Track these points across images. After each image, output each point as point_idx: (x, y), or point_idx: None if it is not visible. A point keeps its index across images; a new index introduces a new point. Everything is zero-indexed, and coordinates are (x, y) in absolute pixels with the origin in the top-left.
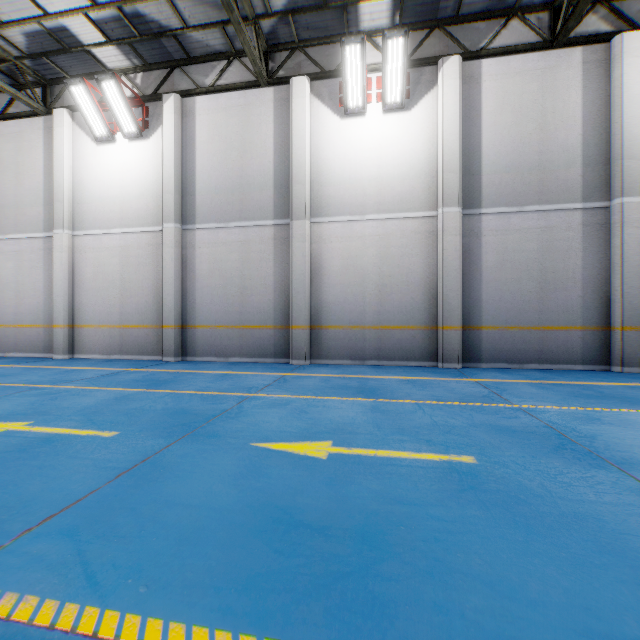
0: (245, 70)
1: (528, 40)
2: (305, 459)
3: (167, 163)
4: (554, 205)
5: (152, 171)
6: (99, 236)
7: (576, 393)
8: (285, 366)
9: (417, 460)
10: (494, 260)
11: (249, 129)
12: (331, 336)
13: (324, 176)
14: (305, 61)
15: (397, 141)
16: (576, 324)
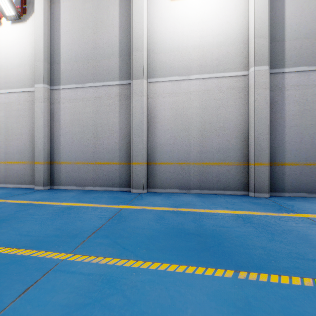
0: None
1: None
2: None
3: (38, 38)
4: None
5: (28, 46)
6: None
7: None
8: (126, 195)
9: None
10: (295, 109)
11: (100, 11)
12: (163, 170)
13: (158, 46)
14: None
15: (216, 16)
16: None
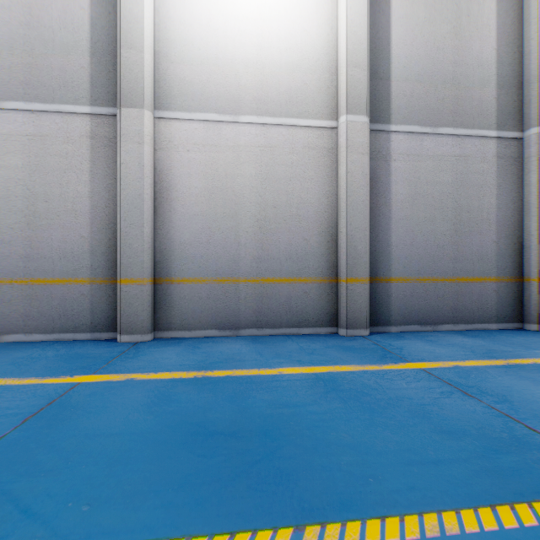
0: None
1: None
2: None
3: None
4: (469, 130)
5: None
6: None
7: None
8: (103, 349)
9: None
10: (405, 192)
11: None
12: (187, 294)
13: (176, 48)
14: None
15: (285, 15)
16: (491, 275)
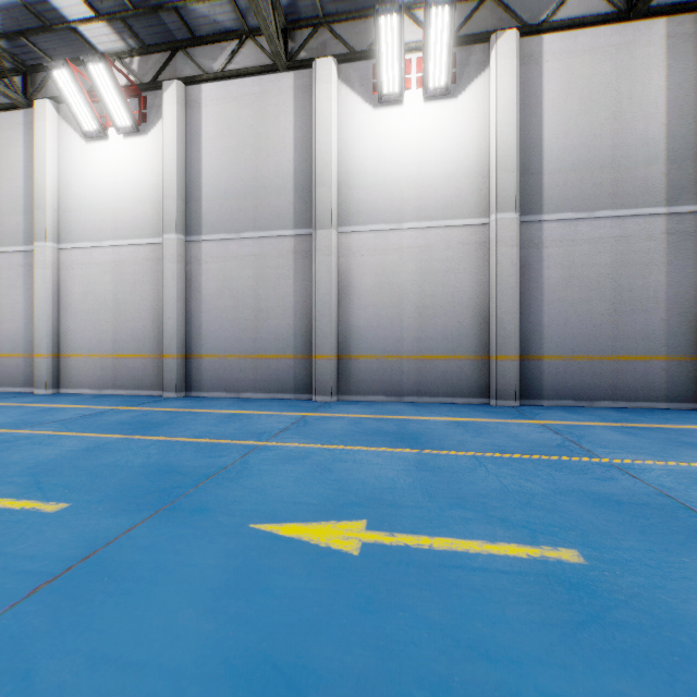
0: (260, 52)
1: (599, 12)
2: (327, 555)
3: (168, 163)
4: (631, 210)
5: (151, 173)
6: (89, 250)
7: (674, 441)
8: (307, 403)
9: (494, 557)
10: (558, 276)
11: (265, 122)
12: (362, 367)
13: (354, 177)
14: (331, 40)
15: (441, 134)
16: (658, 353)
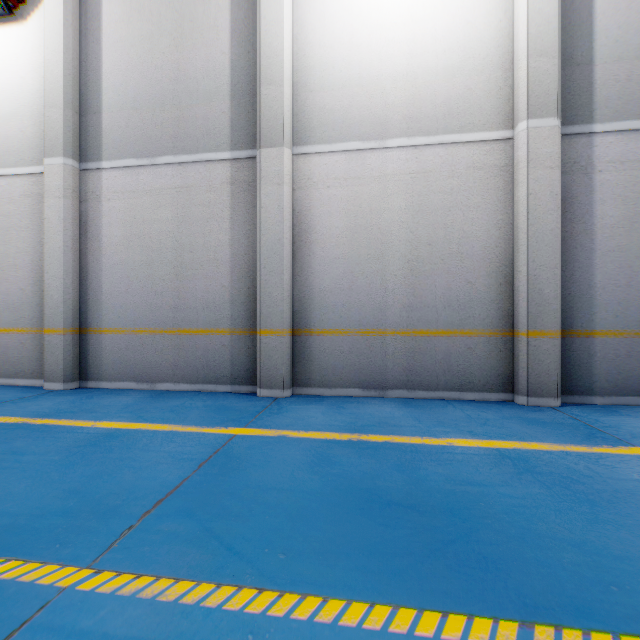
0: None
1: None
2: None
3: (51, 56)
4: None
5: (32, 74)
6: None
7: None
8: (246, 402)
9: None
10: (616, 214)
11: None
12: (327, 347)
13: (315, 74)
14: None
15: (442, 10)
16: None
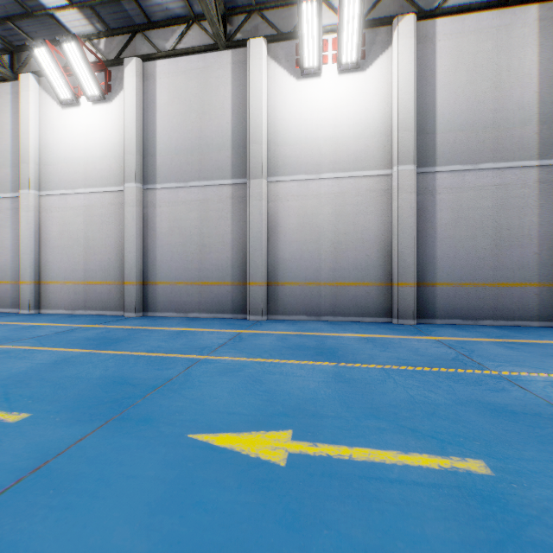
0: (204, 34)
1: None
2: (256, 466)
3: (128, 125)
4: (509, 163)
5: (115, 133)
6: (64, 196)
7: (550, 355)
8: (242, 322)
9: (409, 468)
10: (449, 217)
11: (208, 91)
12: (287, 292)
13: (280, 136)
14: (262, 24)
15: (352, 101)
16: (531, 281)
